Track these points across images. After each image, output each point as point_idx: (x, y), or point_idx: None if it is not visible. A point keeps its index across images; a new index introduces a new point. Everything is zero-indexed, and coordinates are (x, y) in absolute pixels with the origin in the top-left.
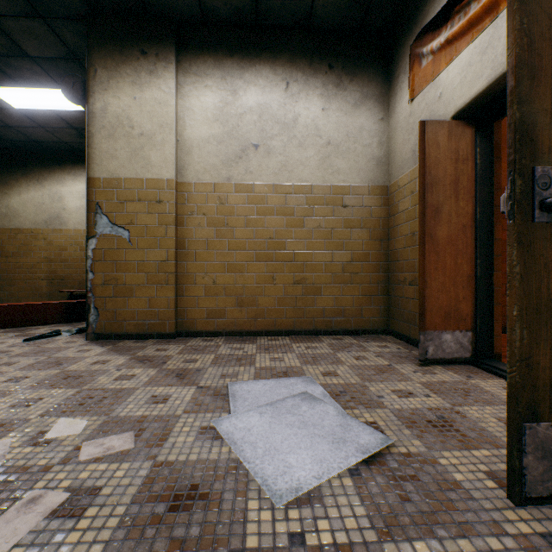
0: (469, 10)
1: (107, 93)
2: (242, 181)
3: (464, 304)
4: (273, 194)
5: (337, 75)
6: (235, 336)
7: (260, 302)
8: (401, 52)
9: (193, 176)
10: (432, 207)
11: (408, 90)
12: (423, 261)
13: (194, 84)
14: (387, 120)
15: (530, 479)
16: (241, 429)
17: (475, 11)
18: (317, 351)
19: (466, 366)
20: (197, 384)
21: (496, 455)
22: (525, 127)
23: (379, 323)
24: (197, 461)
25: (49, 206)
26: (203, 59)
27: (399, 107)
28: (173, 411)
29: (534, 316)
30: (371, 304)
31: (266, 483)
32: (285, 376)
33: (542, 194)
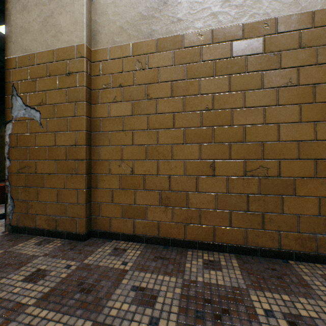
0: None
1: None
2: (167, 34)
3: None
4: (211, 44)
5: None
6: (158, 244)
7: (191, 200)
8: None
9: (108, 39)
10: None
11: None
12: None
13: None
14: None
15: None
16: None
17: None
18: None
19: None
20: None
21: None
22: None
23: None
24: None
25: None
26: None
27: None
28: None
29: None
30: None
31: None
32: None
33: None
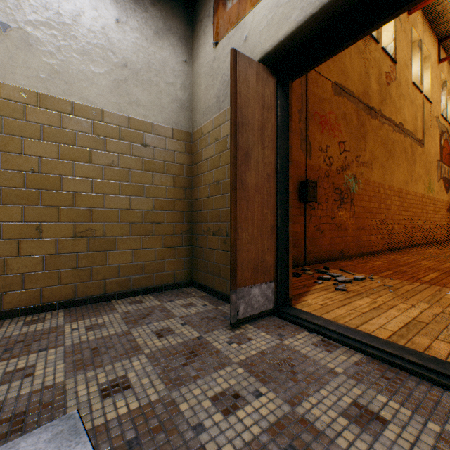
0: None
1: None
2: None
3: (269, 255)
4: (39, 107)
5: None
6: None
7: (11, 266)
8: None
9: None
10: (243, 150)
11: (212, 33)
12: (236, 210)
13: None
14: (191, 65)
15: None
16: None
17: None
18: (104, 332)
19: (271, 319)
20: None
21: None
22: None
23: (183, 276)
24: None
25: None
26: None
27: (203, 51)
28: None
29: None
30: (175, 256)
31: None
32: (13, 432)
33: None
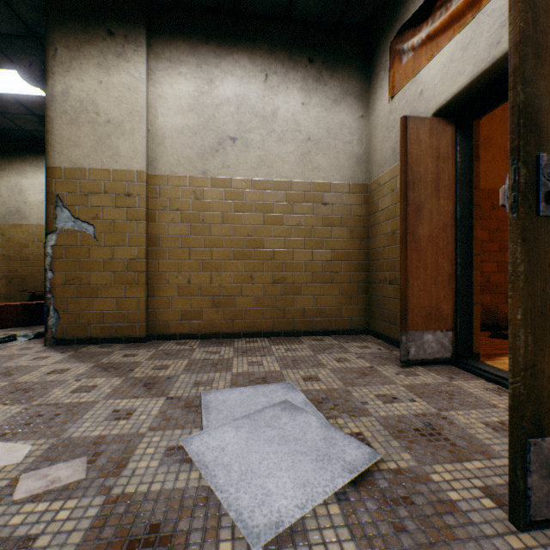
0: (451, 6)
1: (69, 75)
2: (219, 175)
3: (445, 304)
4: (252, 190)
5: (317, 69)
6: (212, 339)
7: (237, 302)
8: (381, 48)
9: (166, 168)
10: (414, 205)
11: (388, 87)
12: (405, 260)
13: (167, 71)
14: (367, 117)
15: (534, 501)
16: (213, 449)
17: (457, 6)
18: (298, 353)
19: (447, 367)
20: (166, 394)
21: (489, 467)
22: (530, 110)
23: (359, 323)
24: (160, 493)
25: (8, 199)
26: (176, 44)
27: (379, 104)
28: (137, 429)
29: (539, 320)
30: (351, 304)
31: (241, 518)
32: (263, 382)
33: (548, 185)
